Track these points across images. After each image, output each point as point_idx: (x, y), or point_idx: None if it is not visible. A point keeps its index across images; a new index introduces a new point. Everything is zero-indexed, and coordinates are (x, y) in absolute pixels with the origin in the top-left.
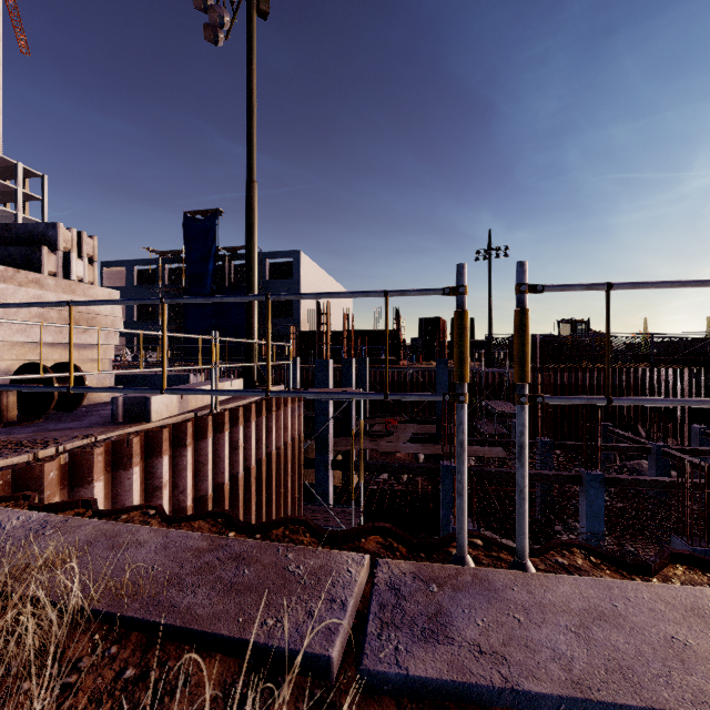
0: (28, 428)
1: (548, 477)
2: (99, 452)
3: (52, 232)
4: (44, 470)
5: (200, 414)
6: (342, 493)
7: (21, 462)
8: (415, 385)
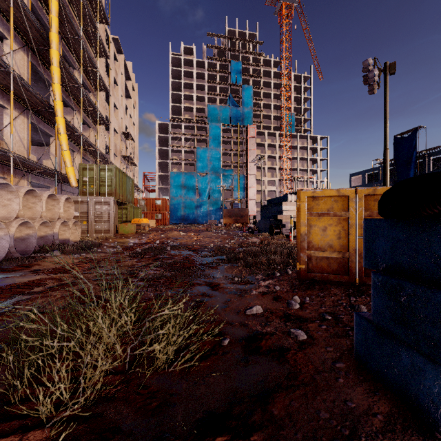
0: None
1: None
2: None
3: None
4: None
5: None
6: None
7: None
8: None
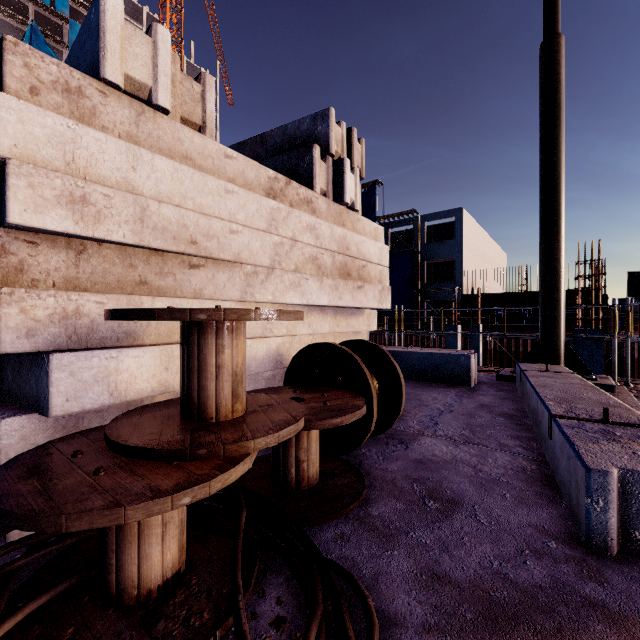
0: (386, 556)
1: None
2: None
3: (321, 126)
4: None
5: None
6: None
7: None
8: None
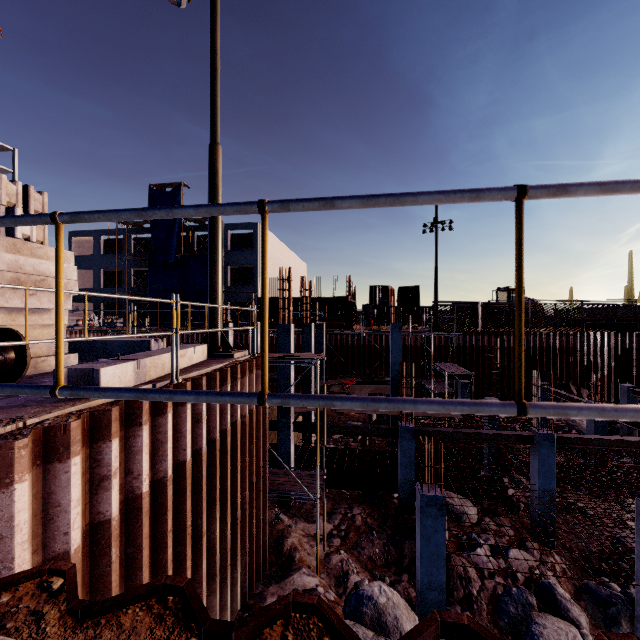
0: None
1: (501, 437)
2: (21, 444)
3: None
4: None
5: (159, 385)
6: (302, 452)
7: None
8: (367, 348)
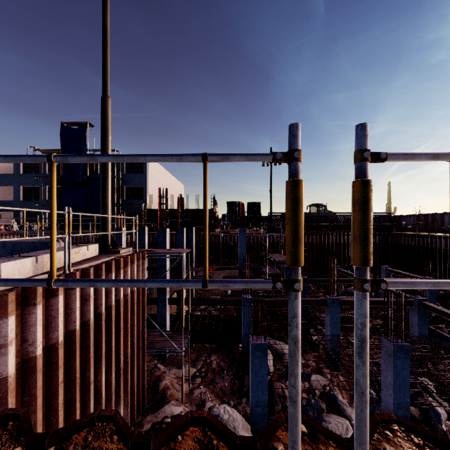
0: None
1: (308, 302)
2: None
3: None
4: None
5: None
6: (176, 319)
7: None
8: (225, 244)
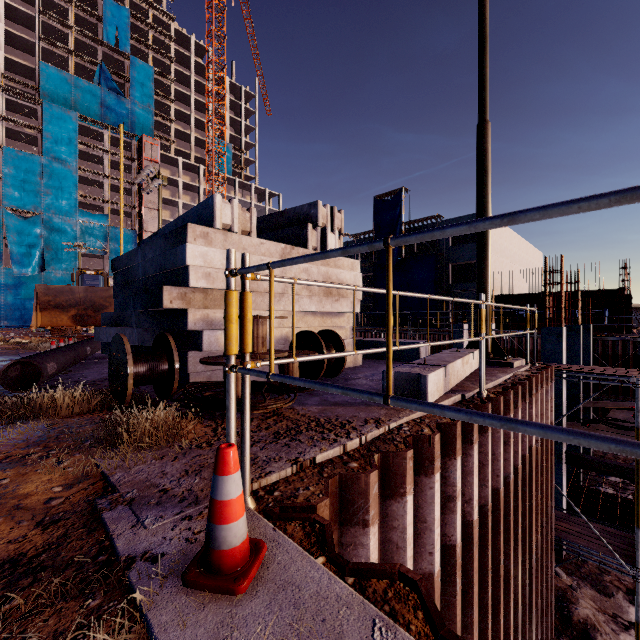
0: (312, 398)
1: None
2: (409, 454)
3: (313, 210)
4: (369, 483)
5: (466, 396)
6: (571, 491)
7: (334, 455)
8: None
